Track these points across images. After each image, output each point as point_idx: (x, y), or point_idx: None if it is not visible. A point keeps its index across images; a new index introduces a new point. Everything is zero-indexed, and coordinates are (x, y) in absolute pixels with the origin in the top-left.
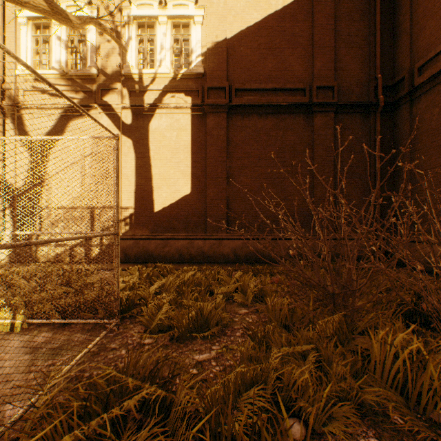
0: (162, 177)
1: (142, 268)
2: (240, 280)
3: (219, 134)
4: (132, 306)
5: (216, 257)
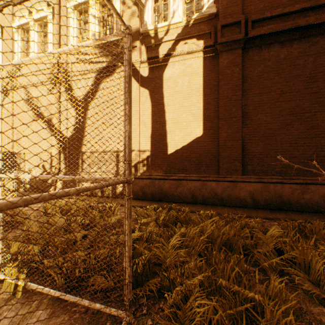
0: (175, 121)
1: (157, 208)
2: (293, 246)
3: (233, 71)
4: (149, 273)
5: (230, 200)
